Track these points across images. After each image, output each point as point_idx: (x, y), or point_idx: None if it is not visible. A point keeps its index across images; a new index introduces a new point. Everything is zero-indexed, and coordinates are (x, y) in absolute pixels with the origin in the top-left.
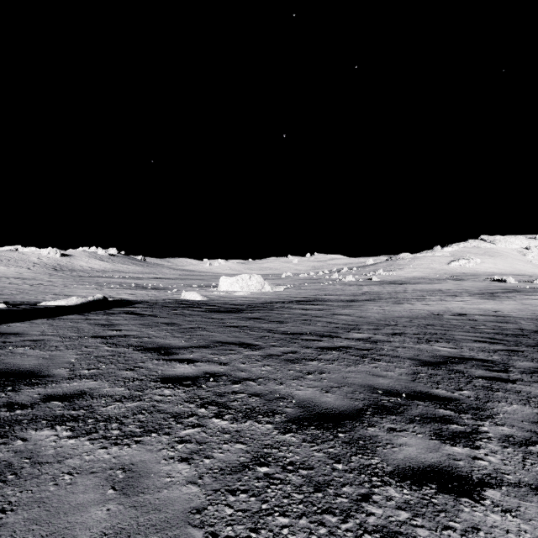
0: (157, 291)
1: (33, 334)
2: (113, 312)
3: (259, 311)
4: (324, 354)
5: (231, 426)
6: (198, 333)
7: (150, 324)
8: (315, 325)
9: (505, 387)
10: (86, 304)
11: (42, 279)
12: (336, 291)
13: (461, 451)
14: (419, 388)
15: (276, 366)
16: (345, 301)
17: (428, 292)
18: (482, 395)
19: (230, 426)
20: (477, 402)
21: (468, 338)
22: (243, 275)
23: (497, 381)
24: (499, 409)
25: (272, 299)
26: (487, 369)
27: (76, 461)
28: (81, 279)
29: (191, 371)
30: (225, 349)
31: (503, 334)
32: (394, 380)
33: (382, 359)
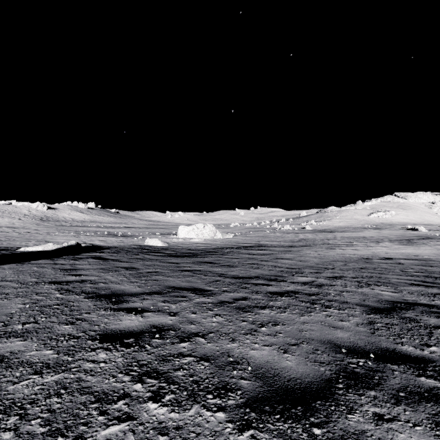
0: (125, 238)
1: None
2: (81, 257)
3: (211, 256)
4: (274, 300)
5: (171, 417)
6: (154, 277)
7: (110, 269)
8: (262, 269)
9: None
10: (60, 250)
11: (30, 228)
12: (277, 238)
13: None
14: (384, 344)
15: (228, 315)
16: (285, 246)
17: (354, 238)
18: None
19: (169, 417)
20: None
21: (403, 281)
22: (198, 224)
23: None
24: None
25: (223, 245)
26: (438, 316)
27: None
28: (62, 228)
29: (137, 324)
30: (177, 295)
31: (432, 278)
32: (353, 333)
33: (332, 305)
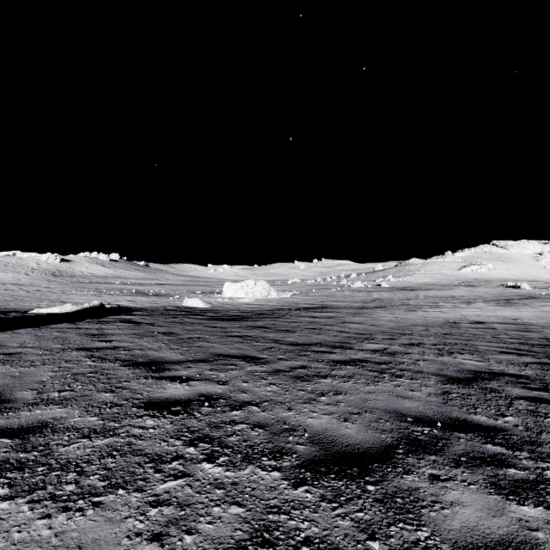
0: (158, 297)
1: (10, 347)
2: (107, 320)
3: (264, 319)
4: (337, 369)
5: (226, 475)
6: (197, 344)
7: (145, 334)
8: (325, 335)
9: None
10: (81, 312)
11: (40, 285)
12: (345, 297)
13: (534, 514)
14: (455, 414)
15: (284, 385)
16: (355, 308)
17: (441, 298)
18: (531, 423)
19: (225, 475)
20: (529, 433)
21: (492, 349)
22: (248, 281)
23: (541, 402)
24: None
25: (279, 306)
26: (524, 387)
27: None
28: (80, 285)
29: (183, 392)
30: (226, 363)
31: (528, 345)
32: (423, 403)
33: (404, 375)
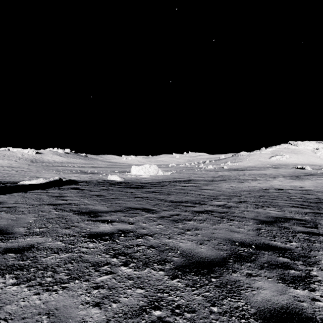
0: (93, 174)
1: (9, 203)
2: (64, 188)
3: (155, 187)
4: (197, 216)
5: (134, 273)
6: (116, 201)
7: (86, 196)
8: (190, 196)
9: (319, 239)
10: (48, 183)
11: (23, 167)
12: (202, 174)
13: (302, 293)
14: (263, 241)
15: (166, 224)
16: (208, 181)
17: (258, 175)
18: (305, 246)
19: (133, 273)
20: (304, 251)
21: (287, 204)
22: (145, 165)
23: (312, 235)
24: (320, 257)
25: (163, 180)
26: (303, 226)
27: (12, 307)
28: (47, 167)
29: (109, 228)
30: (133, 212)
31: (308, 202)
32: (245, 234)
33: (235, 219)
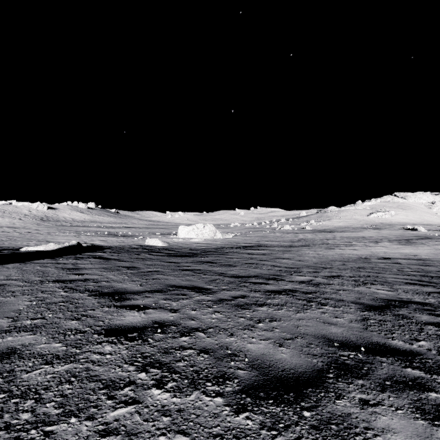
0: (126, 238)
1: None
2: (82, 256)
3: (211, 255)
4: (272, 298)
5: (173, 402)
6: (155, 276)
7: (112, 268)
8: (261, 268)
9: None
10: (62, 249)
11: (30, 228)
12: (276, 238)
13: None
14: (375, 339)
15: (227, 312)
16: (285, 246)
17: (353, 238)
18: None
19: (172, 402)
20: None
21: (399, 280)
22: (198, 224)
23: None
24: None
25: (223, 245)
26: (430, 313)
27: None
28: (63, 228)
29: (139, 319)
30: (178, 293)
31: (428, 277)
32: (347, 328)
33: (328, 303)
